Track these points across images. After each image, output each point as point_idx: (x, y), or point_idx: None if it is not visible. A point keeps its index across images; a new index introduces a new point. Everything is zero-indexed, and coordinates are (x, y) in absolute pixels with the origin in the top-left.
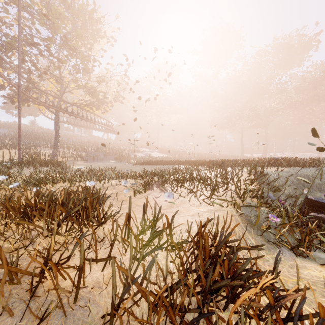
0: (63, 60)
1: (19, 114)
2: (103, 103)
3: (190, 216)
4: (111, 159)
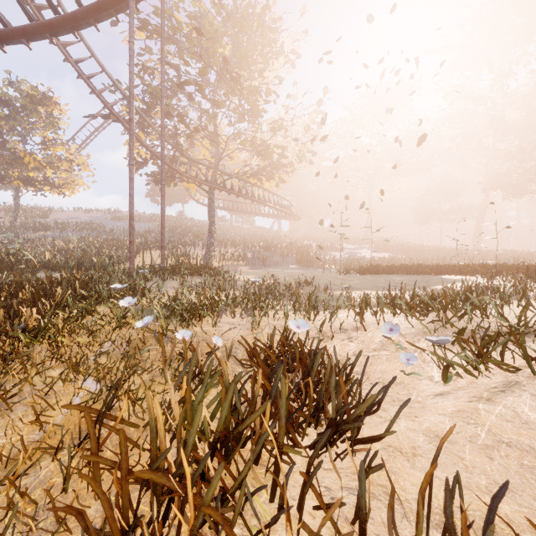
0: (221, 103)
1: (162, 191)
2: (279, 168)
3: None
4: (291, 262)
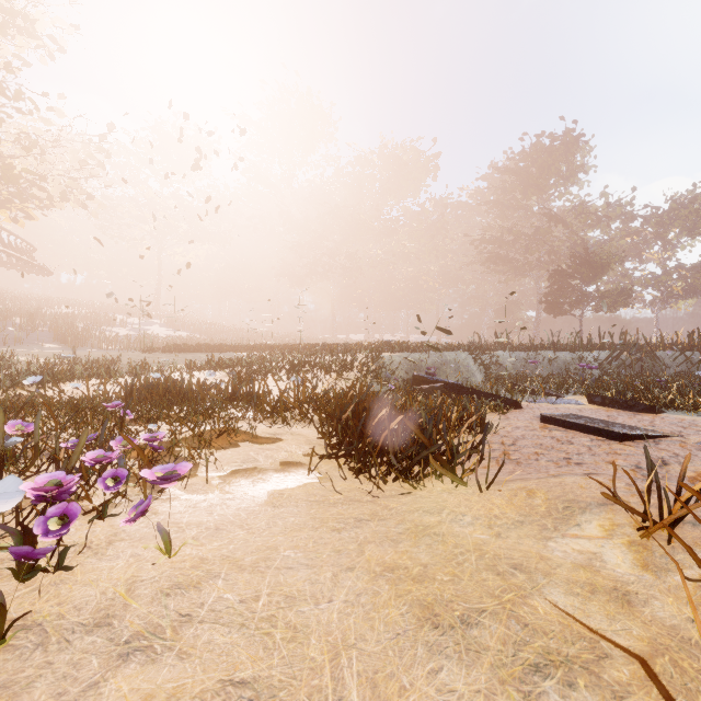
0: None
1: None
2: (26, 199)
3: None
4: (46, 340)
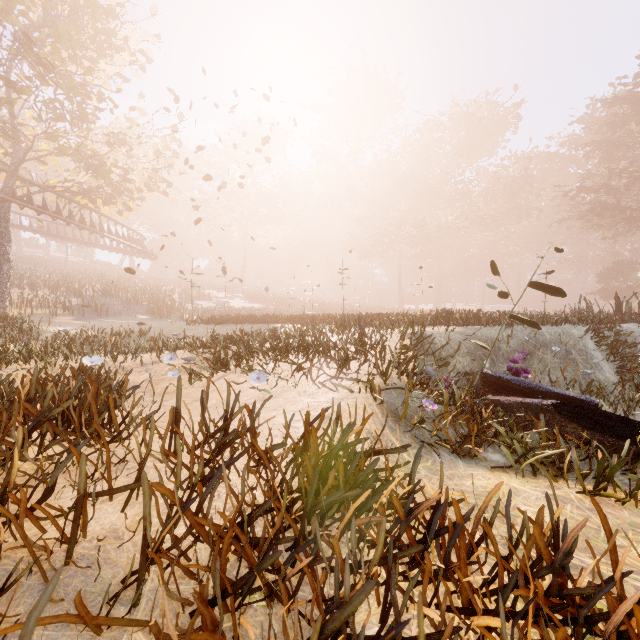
0: (22, 87)
1: None
2: (121, 192)
3: (297, 411)
4: (141, 312)
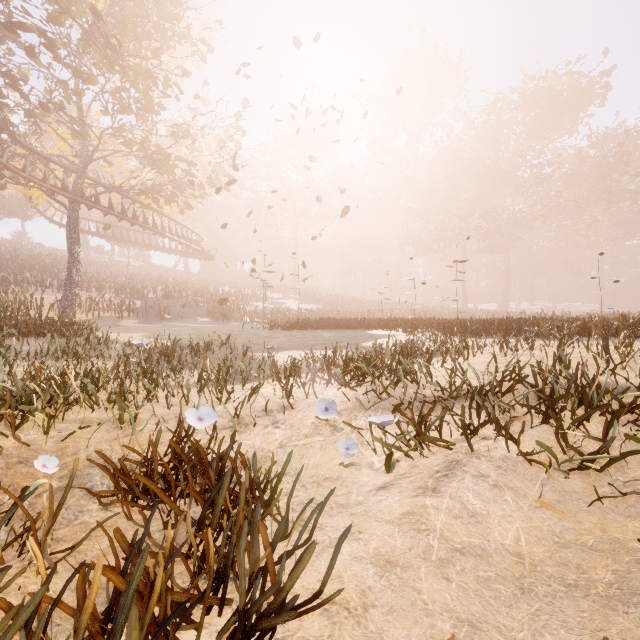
0: (89, 76)
1: None
2: (183, 189)
3: None
4: (202, 314)
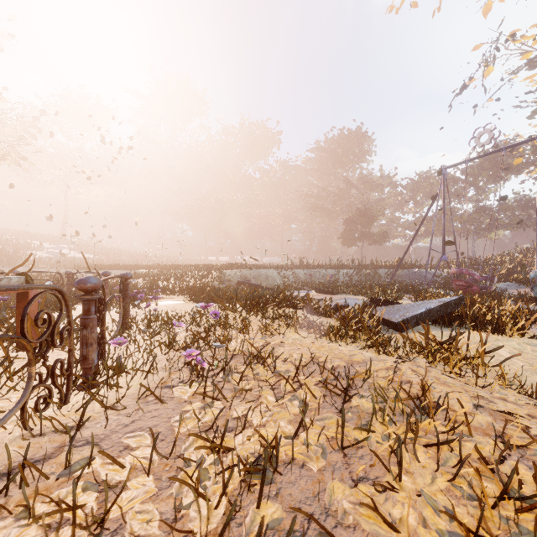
0: None
1: None
2: None
3: None
4: None
